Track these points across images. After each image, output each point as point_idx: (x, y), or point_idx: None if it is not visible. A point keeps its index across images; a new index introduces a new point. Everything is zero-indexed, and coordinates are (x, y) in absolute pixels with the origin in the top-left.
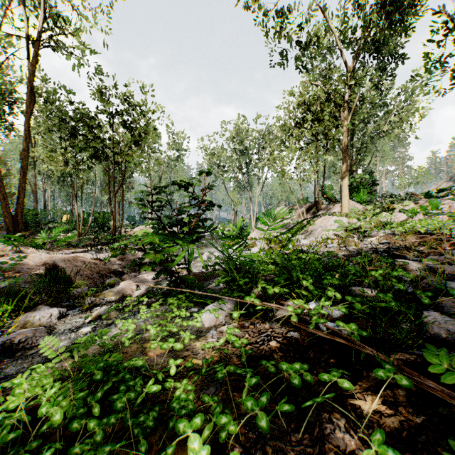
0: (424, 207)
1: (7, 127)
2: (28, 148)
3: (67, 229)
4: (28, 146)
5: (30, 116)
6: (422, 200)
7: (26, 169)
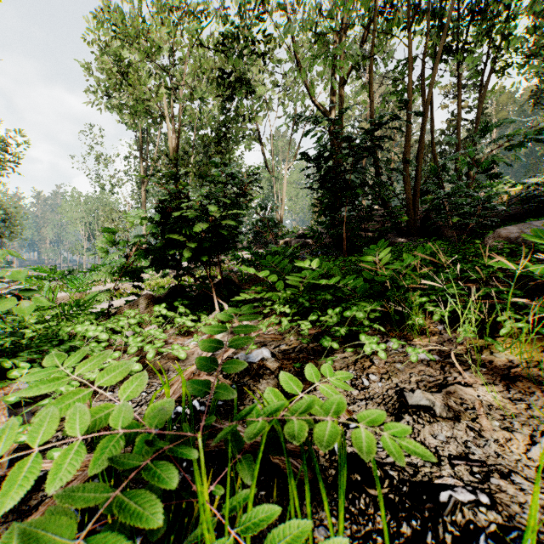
0: None
1: None
2: None
3: None
4: None
5: None
6: None
7: None
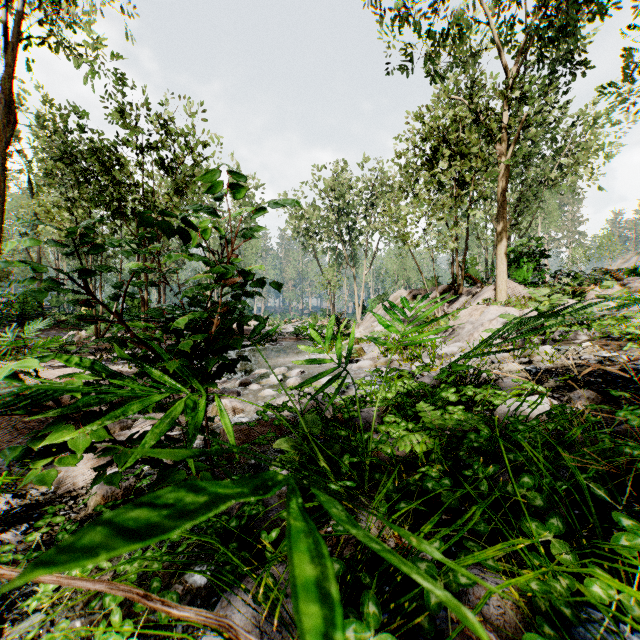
0: None
1: None
2: (5, 199)
3: (85, 324)
4: (3, 195)
5: (7, 148)
6: (631, 280)
7: (1, 231)
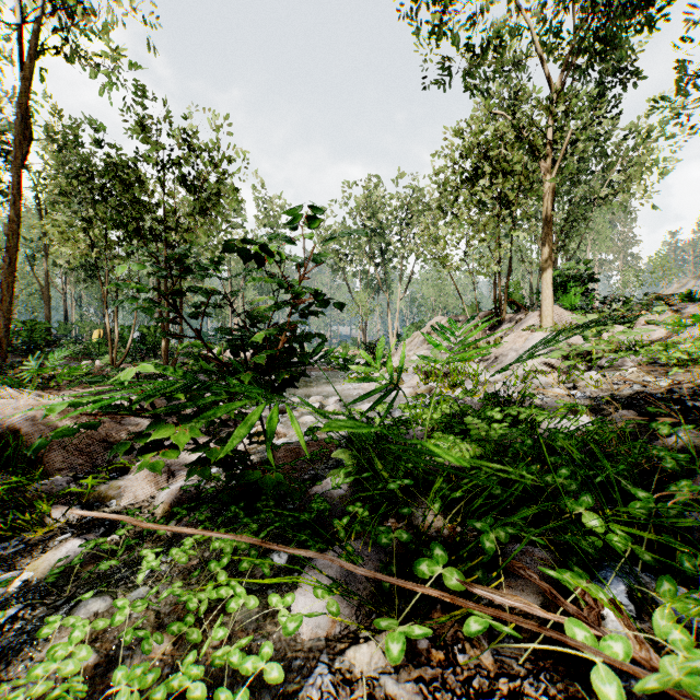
0: (699, 315)
1: (1, 191)
2: (19, 219)
3: (97, 354)
4: (18, 215)
5: (22, 165)
6: (683, 305)
7: (16, 253)
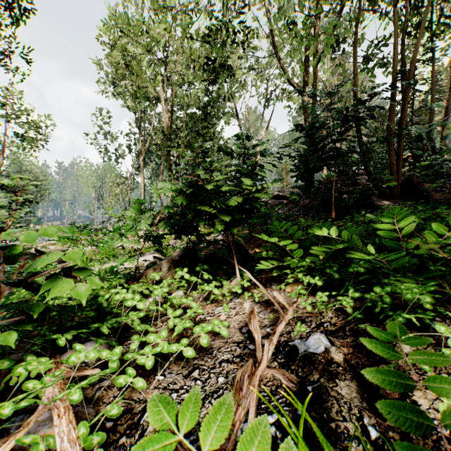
0: None
1: None
2: None
3: None
4: None
5: None
6: None
7: None
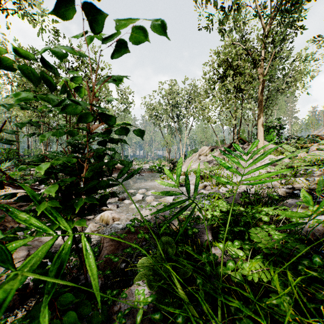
0: None
1: None
2: None
3: None
4: None
5: None
6: None
7: None
